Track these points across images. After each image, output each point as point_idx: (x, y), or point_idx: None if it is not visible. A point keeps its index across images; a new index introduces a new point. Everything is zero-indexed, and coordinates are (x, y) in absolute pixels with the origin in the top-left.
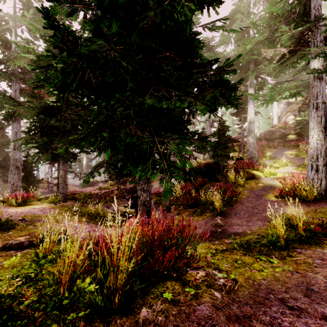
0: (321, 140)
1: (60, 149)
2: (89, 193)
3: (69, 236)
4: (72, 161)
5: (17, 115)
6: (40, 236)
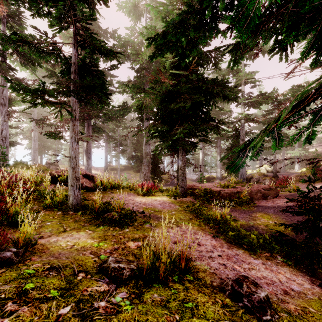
0: None
1: (179, 135)
2: (210, 190)
3: (192, 265)
4: (192, 149)
5: (144, 108)
6: (146, 265)
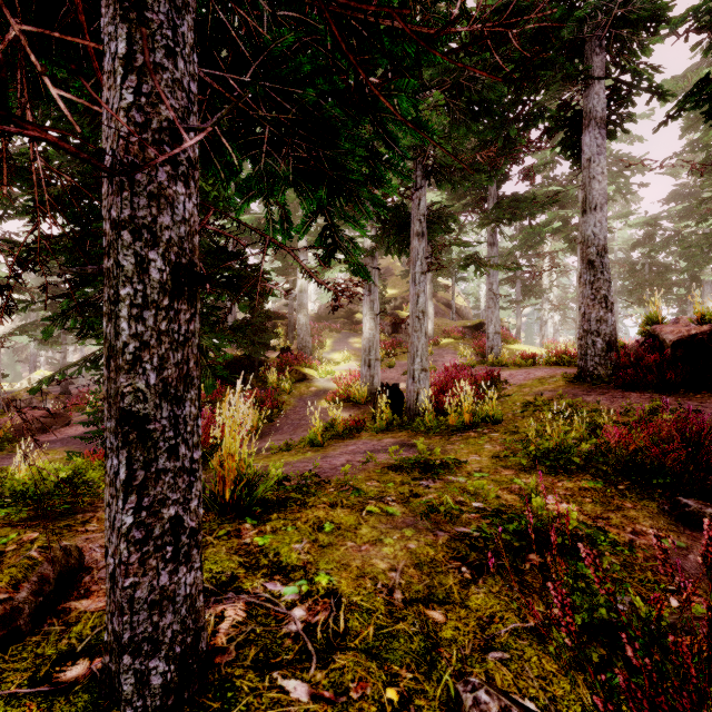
0: (373, 329)
1: None
2: None
3: None
4: None
5: None
6: None
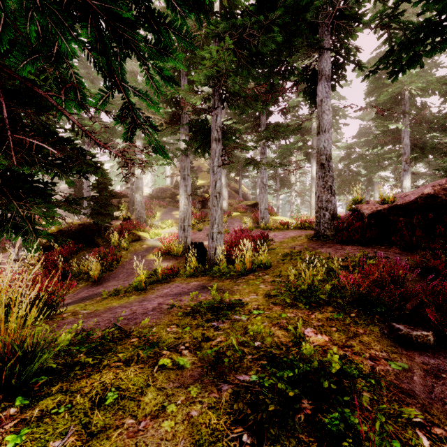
0: (186, 205)
1: None
2: None
3: None
4: None
5: None
6: None
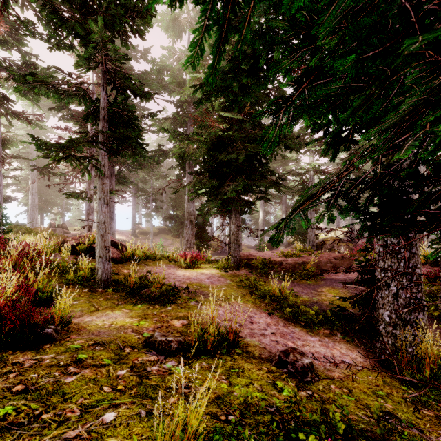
0: None
1: (230, 193)
2: (269, 261)
3: (242, 341)
4: (246, 211)
5: (187, 156)
6: (193, 337)
